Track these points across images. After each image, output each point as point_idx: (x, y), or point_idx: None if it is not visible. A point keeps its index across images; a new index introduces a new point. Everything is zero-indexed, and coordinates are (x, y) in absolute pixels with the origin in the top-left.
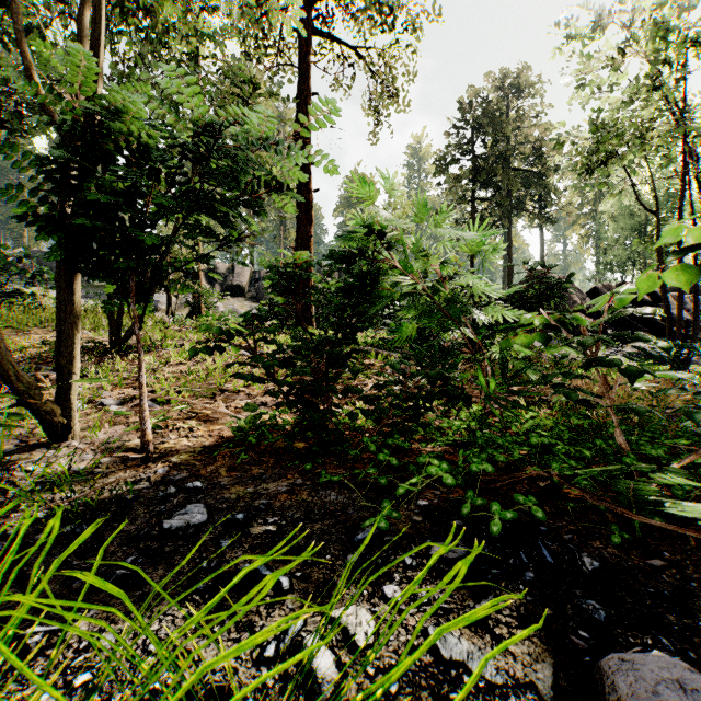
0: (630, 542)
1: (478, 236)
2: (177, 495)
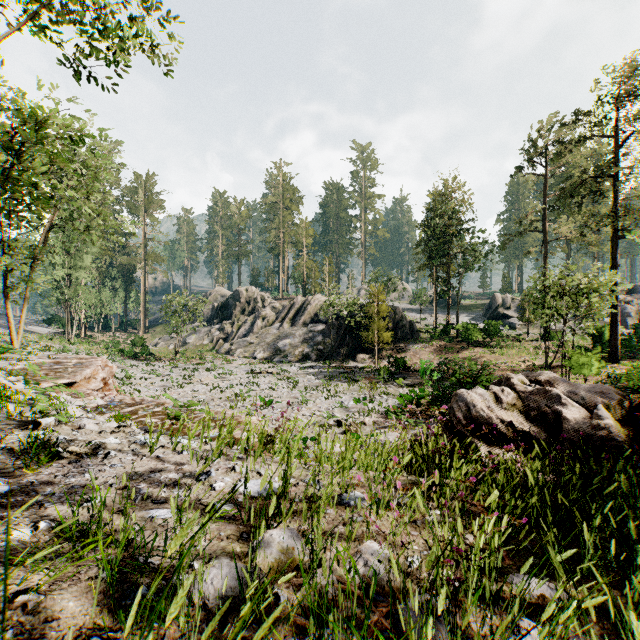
0: None
1: None
2: None
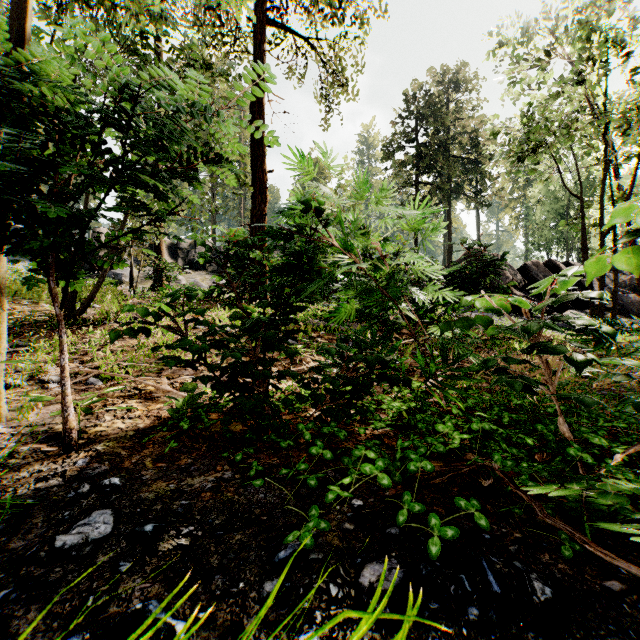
0: (581, 554)
1: (418, 214)
2: (90, 495)
